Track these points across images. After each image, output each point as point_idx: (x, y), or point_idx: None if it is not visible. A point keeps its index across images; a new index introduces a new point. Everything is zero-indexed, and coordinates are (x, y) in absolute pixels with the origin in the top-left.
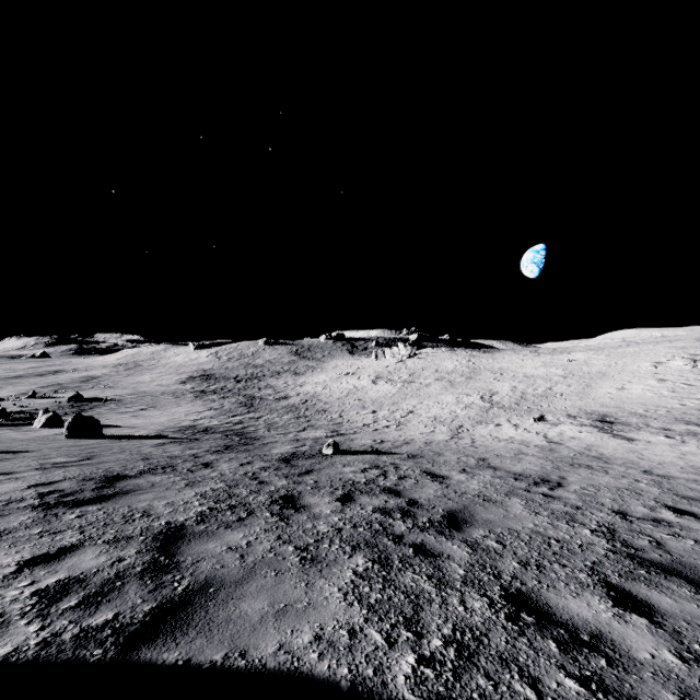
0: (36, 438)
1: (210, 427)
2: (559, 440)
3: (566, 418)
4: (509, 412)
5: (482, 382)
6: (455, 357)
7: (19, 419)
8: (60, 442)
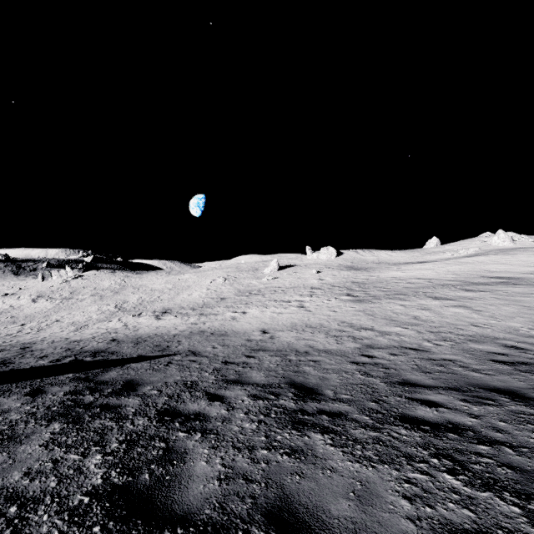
0: None
1: None
2: (130, 324)
3: (151, 313)
4: (125, 313)
5: (123, 295)
6: (114, 277)
7: None
8: None
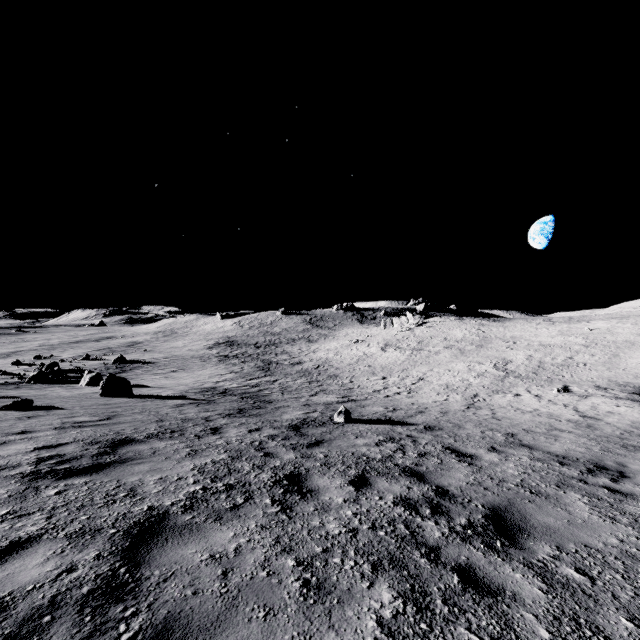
0: (77, 395)
1: (229, 389)
2: (594, 414)
3: (594, 389)
4: (527, 382)
5: (494, 350)
6: (464, 325)
7: (71, 377)
8: (94, 400)
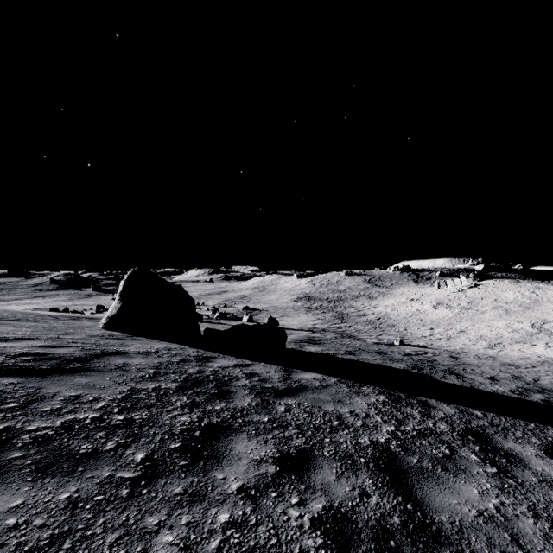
0: None
1: (324, 328)
2: None
3: None
4: (552, 338)
5: (539, 312)
6: (518, 288)
7: (230, 317)
8: None
